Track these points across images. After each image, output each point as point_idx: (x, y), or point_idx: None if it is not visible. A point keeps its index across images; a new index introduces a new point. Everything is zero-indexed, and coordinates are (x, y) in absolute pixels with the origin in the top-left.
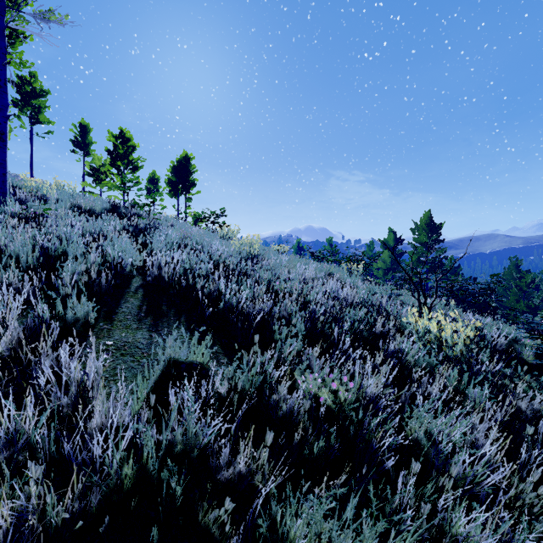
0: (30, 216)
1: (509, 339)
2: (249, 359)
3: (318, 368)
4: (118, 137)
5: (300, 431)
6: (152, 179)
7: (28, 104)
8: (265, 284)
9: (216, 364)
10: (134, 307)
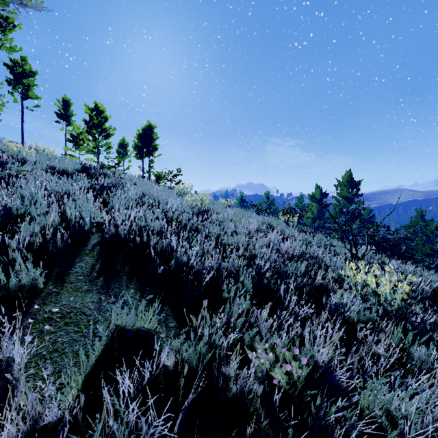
0: (5, 177)
1: (433, 287)
2: (197, 323)
3: (267, 332)
4: (93, 109)
5: (253, 425)
6: (122, 144)
7: (19, 83)
8: (214, 238)
9: (165, 329)
10: (88, 266)
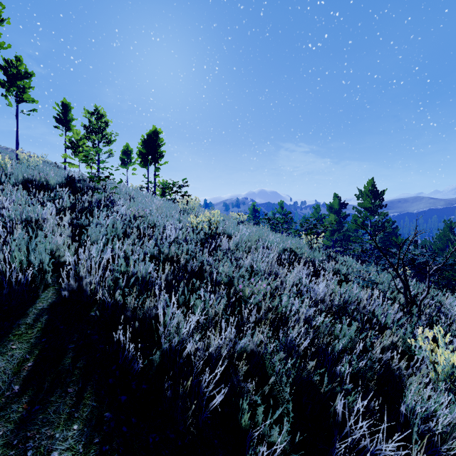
0: None
1: None
2: None
3: None
4: (93, 113)
5: None
6: (125, 151)
7: (14, 85)
8: (224, 283)
9: None
10: (9, 368)
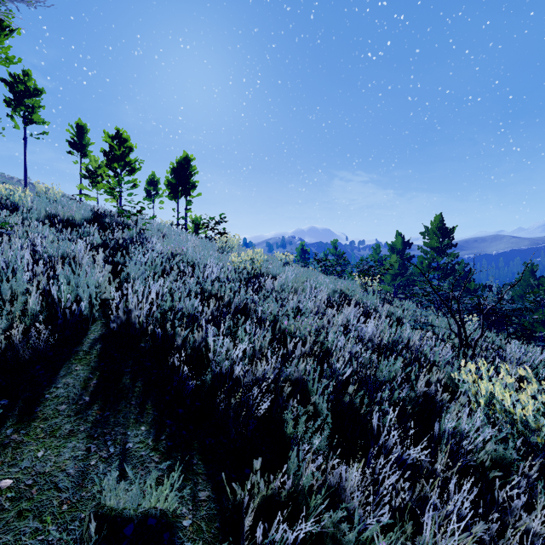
0: None
1: None
2: (244, 495)
3: (358, 509)
4: (114, 137)
5: None
6: (151, 181)
7: (21, 104)
8: (269, 321)
9: (191, 507)
10: (77, 384)
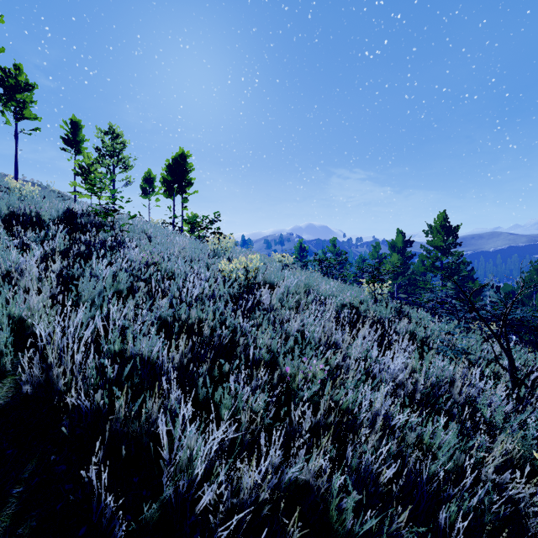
0: None
1: None
2: None
3: None
4: (107, 132)
5: None
6: (147, 178)
7: (12, 99)
8: (264, 361)
9: None
10: None
